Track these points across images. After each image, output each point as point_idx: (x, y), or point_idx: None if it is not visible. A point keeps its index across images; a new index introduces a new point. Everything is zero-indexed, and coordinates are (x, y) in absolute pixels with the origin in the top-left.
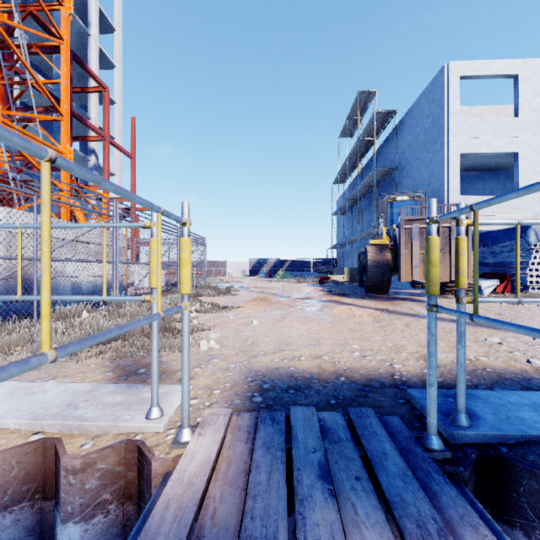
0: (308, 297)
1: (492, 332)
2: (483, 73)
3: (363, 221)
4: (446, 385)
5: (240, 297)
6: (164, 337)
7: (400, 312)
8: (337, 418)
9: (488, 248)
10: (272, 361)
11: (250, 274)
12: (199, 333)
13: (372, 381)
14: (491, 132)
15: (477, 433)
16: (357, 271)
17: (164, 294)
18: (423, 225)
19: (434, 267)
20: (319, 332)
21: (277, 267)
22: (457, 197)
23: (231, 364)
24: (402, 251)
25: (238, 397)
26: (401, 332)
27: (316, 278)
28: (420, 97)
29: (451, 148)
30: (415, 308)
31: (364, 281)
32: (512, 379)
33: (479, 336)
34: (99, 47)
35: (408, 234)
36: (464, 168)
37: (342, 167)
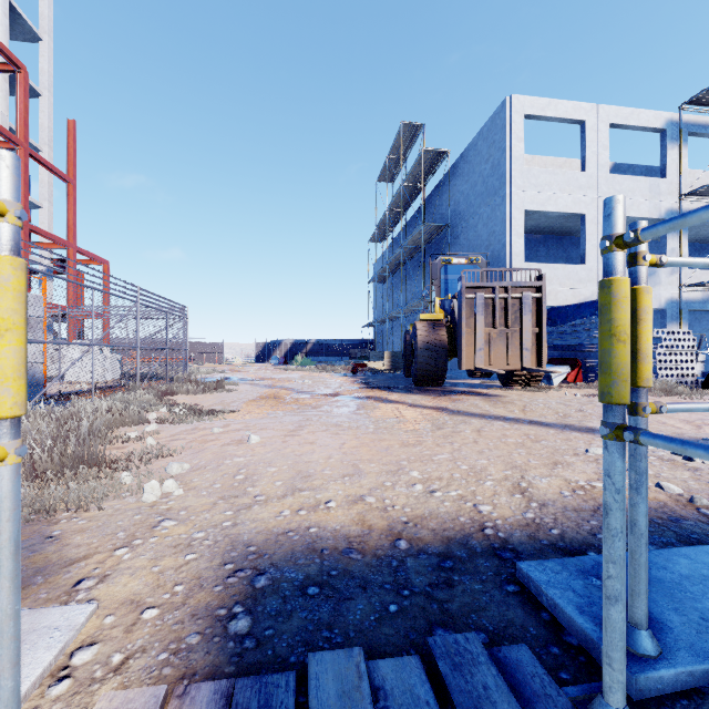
0: (338, 392)
1: (588, 439)
2: (548, 114)
3: (407, 291)
4: (570, 542)
5: (239, 394)
6: (75, 478)
7: (464, 412)
8: (411, 676)
9: (557, 327)
10: (278, 516)
11: (257, 360)
12: (152, 464)
13: (453, 545)
14: (557, 186)
15: (679, 671)
16: (400, 355)
17: (113, 391)
18: (488, 295)
19: (622, 342)
20: (357, 451)
21: (295, 350)
22: (521, 263)
23: (198, 532)
24: (463, 329)
25: (196, 626)
26: (474, 443)
27: (348, 365)
28: (477, 136)
29: (514, 203)
30: (481, 405)
31: (413, 369)
32: (655, 521)
33: (576, 445)
34: (10, 4)
35: (470, 307)
36: (526, 230)
37: (381, 220)
